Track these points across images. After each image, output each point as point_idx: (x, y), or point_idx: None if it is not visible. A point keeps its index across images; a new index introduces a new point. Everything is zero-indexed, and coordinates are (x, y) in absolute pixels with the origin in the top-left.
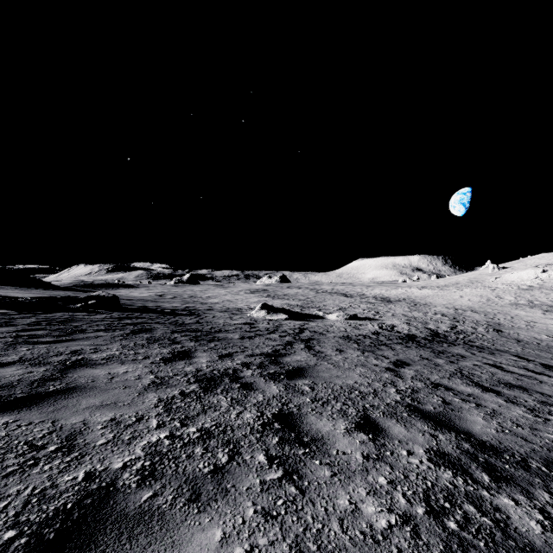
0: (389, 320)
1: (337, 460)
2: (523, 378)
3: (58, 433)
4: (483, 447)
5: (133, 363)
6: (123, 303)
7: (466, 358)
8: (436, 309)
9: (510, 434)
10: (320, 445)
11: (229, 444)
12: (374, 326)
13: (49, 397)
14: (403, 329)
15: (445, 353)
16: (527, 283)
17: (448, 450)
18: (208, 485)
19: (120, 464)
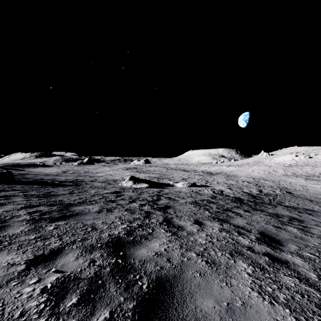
0: (216, 186)
1: None
2: None
3: None
4: None
5: None
6: (24, 177)
7: (303, 222)
8: (242, 179)
9: None
10: None
11: None
12: (209, 191)
13: None
14: (229, 193)
15: (282, 217)
16: (288, 163)
17: None
18: None
19: None
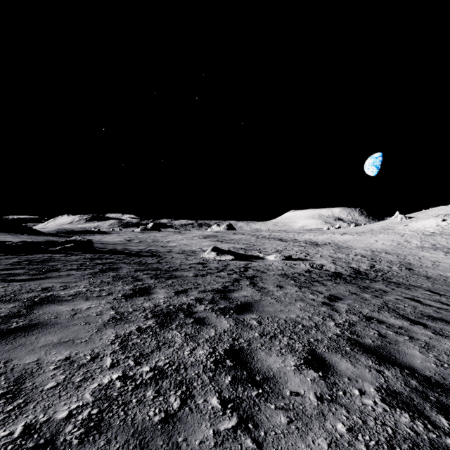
0: (318, 260)
1: (291, 402)
2: (441, 310)
3: (7, 375)
4: (429, 383)
5: (97, 299)
6: (96, 246)
7: (387, 292)
8: (356, 251)
9: (449, 368)
10: (272, 384)
11: (181, 385)
12: (306, 265)
13: (9, 335)
14: (330, 268)
15: (369, 289)
16: (430, 230)
17: (398, 388)
18: (157, 439)
19: (65, 413)
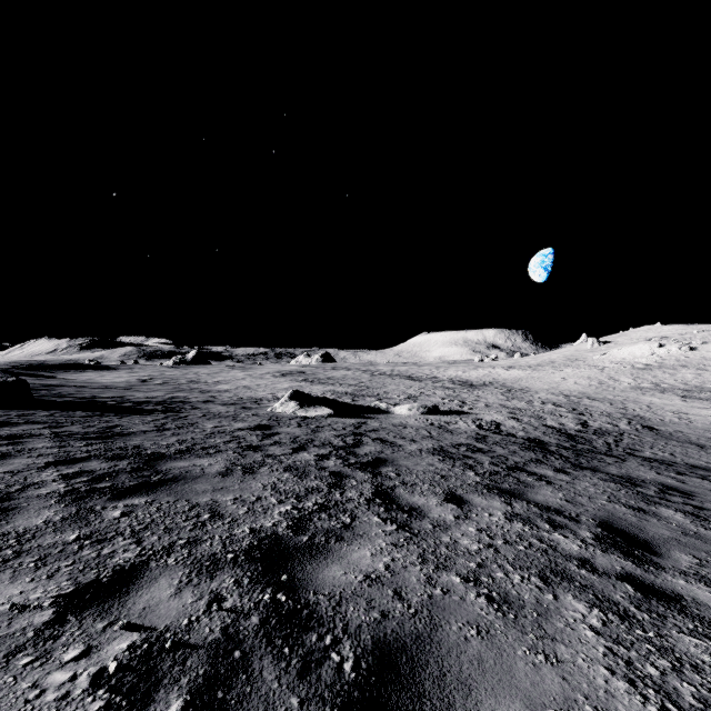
0: (485, 413)
1: None
2: None
3: None
4: None
5: None
6: (55, 393)
7: (693, 496)
8: (541, 396)
9: None
10: None
11: None
12: (469, 424)
13: None
14: (514, 429)
15: (642, 485)
16: (642, 361)
17: None
18: None
19: None
